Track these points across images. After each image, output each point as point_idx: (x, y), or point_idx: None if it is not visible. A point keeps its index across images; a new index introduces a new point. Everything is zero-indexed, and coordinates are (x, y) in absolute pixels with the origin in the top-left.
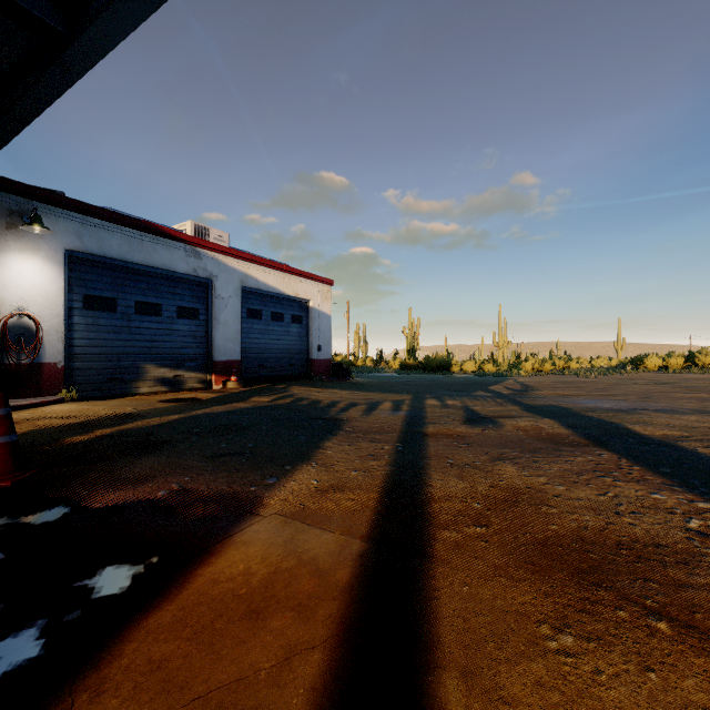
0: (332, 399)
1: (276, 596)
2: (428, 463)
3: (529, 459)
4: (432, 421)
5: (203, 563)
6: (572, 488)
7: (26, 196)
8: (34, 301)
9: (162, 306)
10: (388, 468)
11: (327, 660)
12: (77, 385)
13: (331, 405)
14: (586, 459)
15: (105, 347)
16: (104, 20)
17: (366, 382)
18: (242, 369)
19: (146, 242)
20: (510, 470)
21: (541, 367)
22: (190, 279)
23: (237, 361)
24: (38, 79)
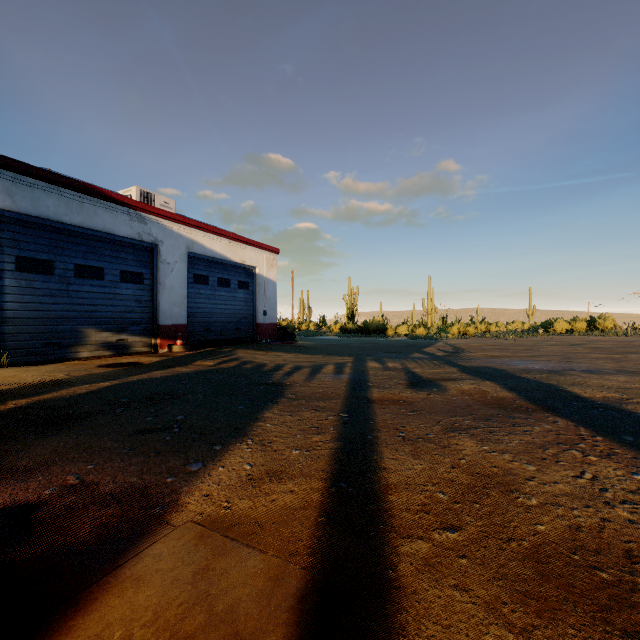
0: (276, 363)
1: None
2: (378, 436)
3: (485, 430)
4: (375, 384)
5: (59, 629)
6: (544, 468)
7: None
8: None
9: (104, 270)
10: (334, 445)
11: None
12: (8, 350)
13: (274, 368)
14: (544, 429)
15: (41, 311)
16: None
17: (310, 345)
18: (188, 333)
19: (87, 204)
20: (469, 445)
21: (466, 331)
22: (134, 243)
23: (184, 325)
24: None
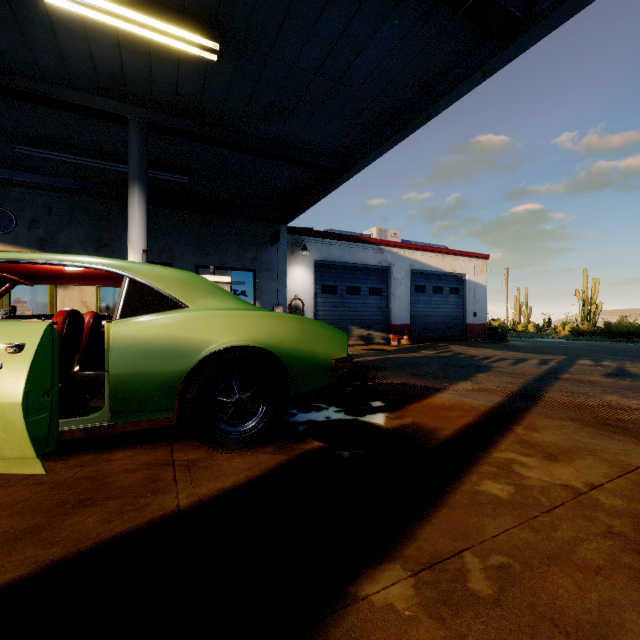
0: (485, 355)
1: (455, 408)
2: (549, 389)
3: (638, 395)
4: (571, 372)
5: (424, 399)
6: None
7: (298, 234)
8: (301, 290)
9: (360, 288)
10: (518, 388)
11: (475, 419)
12: None
13: (484, 359)
14: None
15: (331, 316)
16: (361, 163)
17: (522, 345)
18: (411, 331)
19: (352, 248)
20: (612, 397)
21: None
22: (376, 268)
23: (408, 324)
24: (325, 189)
